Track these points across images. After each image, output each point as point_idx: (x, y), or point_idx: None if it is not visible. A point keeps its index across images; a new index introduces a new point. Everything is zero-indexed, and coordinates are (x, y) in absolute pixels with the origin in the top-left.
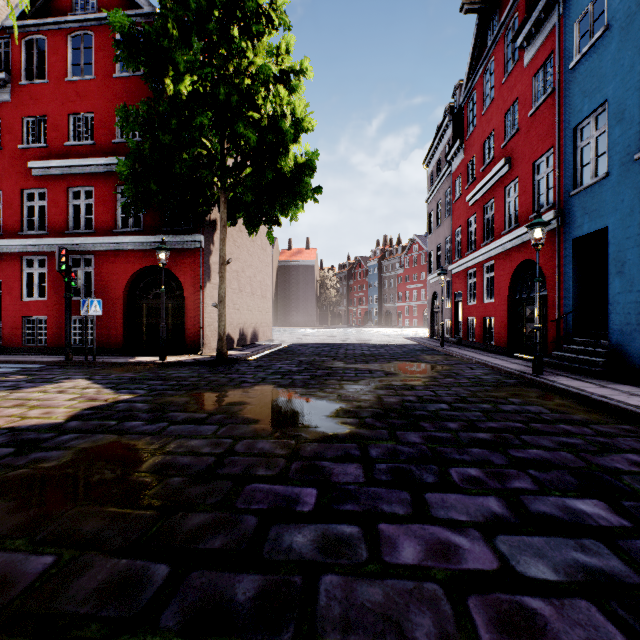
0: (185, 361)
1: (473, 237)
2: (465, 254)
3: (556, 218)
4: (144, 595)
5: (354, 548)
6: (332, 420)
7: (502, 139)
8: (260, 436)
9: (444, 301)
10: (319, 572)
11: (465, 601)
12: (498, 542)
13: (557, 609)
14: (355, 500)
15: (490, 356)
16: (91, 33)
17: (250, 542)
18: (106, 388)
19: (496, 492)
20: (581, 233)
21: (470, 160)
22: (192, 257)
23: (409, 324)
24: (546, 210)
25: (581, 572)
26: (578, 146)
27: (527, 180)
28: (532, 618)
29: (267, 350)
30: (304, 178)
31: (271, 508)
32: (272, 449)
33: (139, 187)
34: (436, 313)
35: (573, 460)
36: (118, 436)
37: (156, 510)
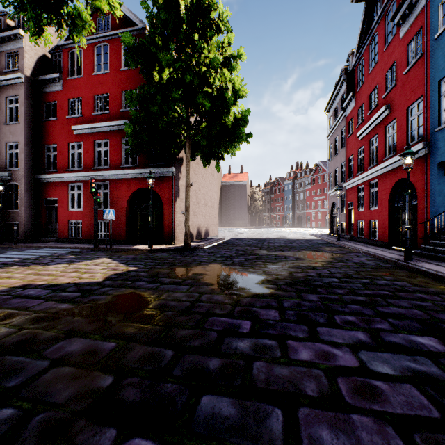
0: (164, 248)
1: (362, 162)
2: (356, 175)
3: (424, 148)
4: (163, 362)
5: (272, 351)
6: (259, 285)
7: (383, 91)
8: (215, 293)
9: (340, 209)
10: (253, 360)
11: (335, 379)
12: (360, 354)
13: (390, 387)
14: (273, 328)
15: (374, 248)
16: (107, 44)
17: (214, 344)
18: (121, 263)
19: (363, 329)
20: (444, 158)
21: (359, 107)
22: (168, 182)
23: (315, 225)
24: (417, 142)
25: (410, 372)
26: (441, 95)
27: (402, 120)
28: (374, 389)
29: (215, 242)
30: (240, 128)
31: (224, 329)
32: (223, 300)
33: (137, 139)
34: (334, 217)
35: (421, 315)
36: (133, 289)
37: (162, 326)
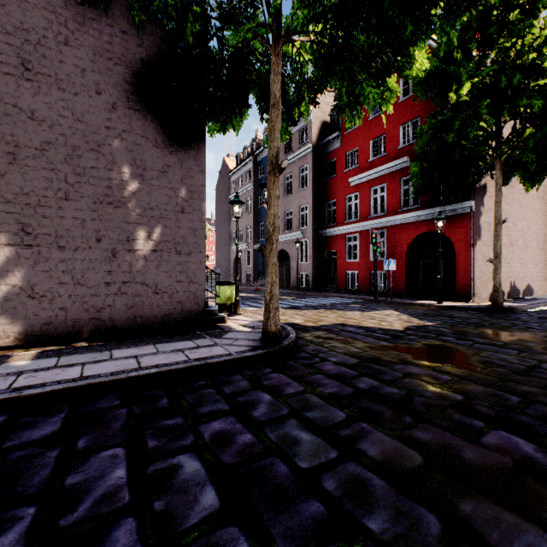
0: (460, 306)
1: None
2: None
3: None
4: (508, 402)
5: None
6: None
7: None
8: None
9: None
10: None
11: None
12: None
13: None
14: None
15: None
16: None
17: None
18: (411, 317)
19: None
20: None
21: None
22: (462, 221)
23: None
24: None
25: None
26: None
27: None
28: None
29: None
30: None
31: None
32: None
33: (425, 178)
34: None
35: None
36: (442, 342)
37: (494, 377)
